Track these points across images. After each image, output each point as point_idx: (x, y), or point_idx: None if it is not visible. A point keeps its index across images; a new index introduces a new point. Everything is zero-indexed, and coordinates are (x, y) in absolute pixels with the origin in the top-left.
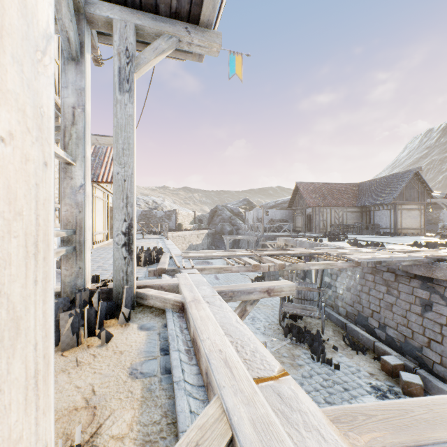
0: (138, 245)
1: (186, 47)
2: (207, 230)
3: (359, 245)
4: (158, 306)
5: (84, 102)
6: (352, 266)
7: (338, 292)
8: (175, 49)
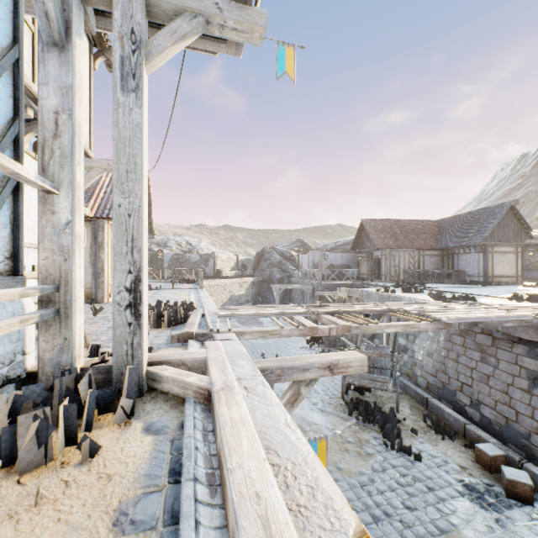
0: (165, 297)
1: (217, 32)
2: (252, 277)
3: (443, 298)
4: (176, 392)
5: (72, 105)
6: (439, 328)
7: (416, 358)
8: (203, 37)
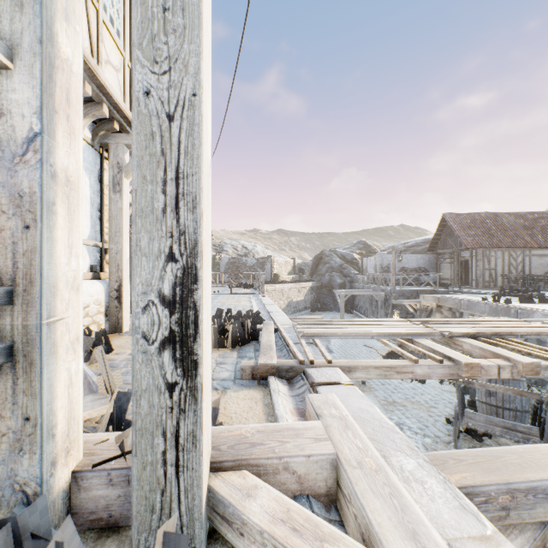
0: (224, 304)
1: None
2: (310, 282)
3: None
4: None
5: None
6: None
7: None
8: None
